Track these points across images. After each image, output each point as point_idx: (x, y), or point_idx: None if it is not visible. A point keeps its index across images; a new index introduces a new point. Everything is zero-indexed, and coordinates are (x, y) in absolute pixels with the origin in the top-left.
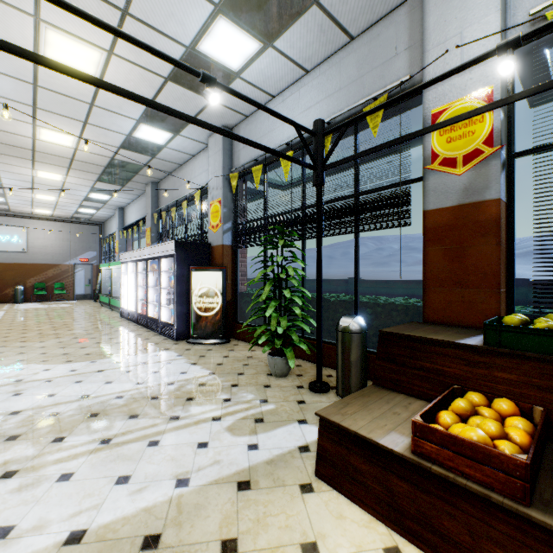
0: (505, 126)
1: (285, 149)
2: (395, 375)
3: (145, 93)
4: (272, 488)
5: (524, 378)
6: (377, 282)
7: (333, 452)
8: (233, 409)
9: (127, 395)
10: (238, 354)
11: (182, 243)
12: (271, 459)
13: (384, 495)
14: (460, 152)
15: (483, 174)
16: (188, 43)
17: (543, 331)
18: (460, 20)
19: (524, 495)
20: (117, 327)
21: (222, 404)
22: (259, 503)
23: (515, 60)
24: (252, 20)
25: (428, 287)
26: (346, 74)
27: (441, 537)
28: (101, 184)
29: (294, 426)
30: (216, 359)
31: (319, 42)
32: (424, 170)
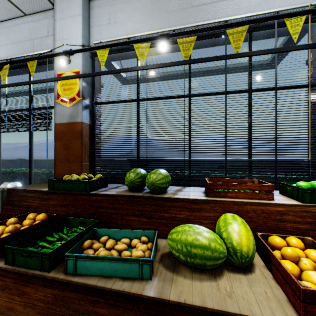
0: (90, 89)
1: None
2: (11, 212)
3: None
4: None
5: (58, 203)
6: None
7: None
8: None
9: None
10: None
11: None
12: None
13: None
14: (68, 97)
15: (76, 109)
16: None
17: (66, 181)
18: (68, 32)
19: None
20: None
21: None
22: None
23: (67, 60)
24: None
25: (56, 163)
26: (23, 34)
27: None
28: None
29: None
30: None
31: None
32: (55, 102)
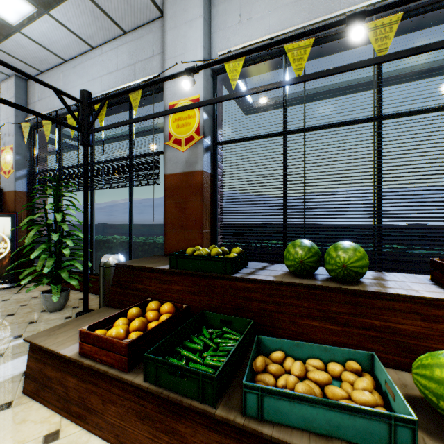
0: (211, 124)
1: (76, 109)
2: (121, 296)
3: None
4: None
5: (185, 288)
6: None
7: (36, 369)
8: None
9: None
10: (23, 296)
11: None
12: None
13: (63, 392)
14: (183, 136)
15: (195, 153)
16: None
17: (195, 256)
18: (183, 44)
19: (126, 365)
20: None
21: None
22: None
23: (191, 81)
24: None
25: (167, 229)
26: (122, 59)
27: (89, 411)
28: None
29: None
30: None
31: (96, 26)
32: (165, 145)
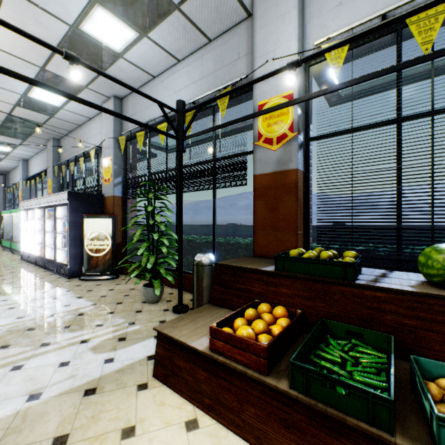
0: (303, 119)
1: (163, 120)
2: (223, 295)
3: (35, 60)
4: (114, 390)
5: (295, 292)
6: (248, 227)
7: (164, 356)
8: (102, 332)
9: (4, 329)
10: (123, 287)
11: (76, 193)
12: (121, 368)
13: (194, 383)
14: (275, 134)
15: (288, 151)
16: (71, 23)
17: (306, 259)
18: (275, 40)
19: (265, 368)
20: (14, 269)
21: (94, 329)
22: (99, 403)
23: (296, 75)
24: (127, 13)
25: (256, 230)
26: (207, 67)
27: (223, 406)
28: (0, 137)
29: (150, 341)
30: (101, 292)
31: (185, 39)
32: (254, 145)
